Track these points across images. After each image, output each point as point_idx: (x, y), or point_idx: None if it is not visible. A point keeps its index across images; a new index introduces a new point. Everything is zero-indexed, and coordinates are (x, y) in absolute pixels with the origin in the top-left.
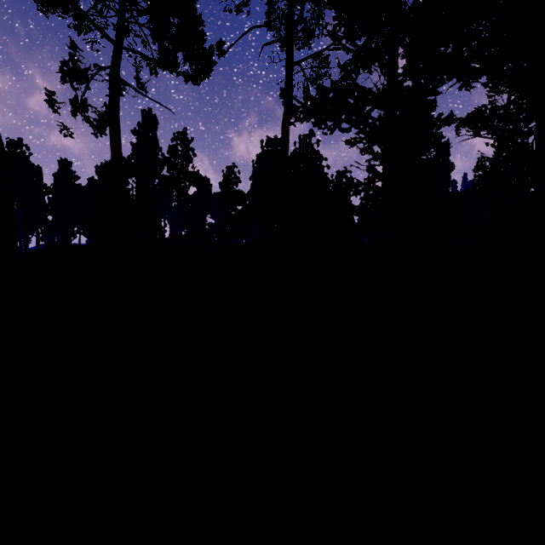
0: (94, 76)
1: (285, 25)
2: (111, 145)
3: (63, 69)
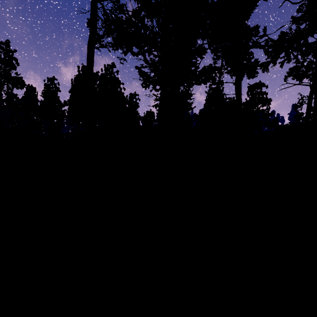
0: None
1: None
2: None
3: None
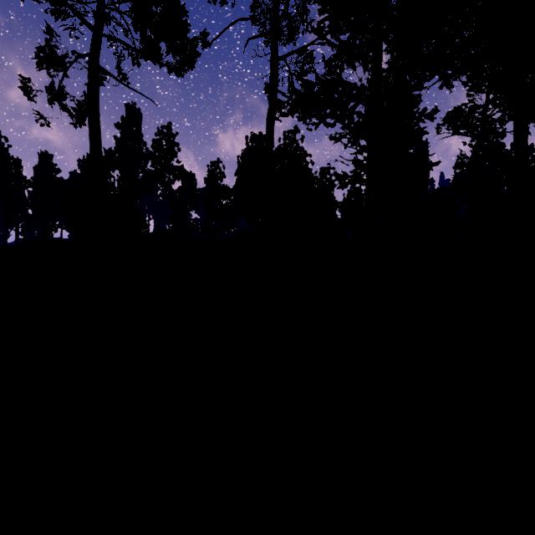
0: (72, 63)
1: (270, 20)
2: (89, 134)
3: (39, 55)
